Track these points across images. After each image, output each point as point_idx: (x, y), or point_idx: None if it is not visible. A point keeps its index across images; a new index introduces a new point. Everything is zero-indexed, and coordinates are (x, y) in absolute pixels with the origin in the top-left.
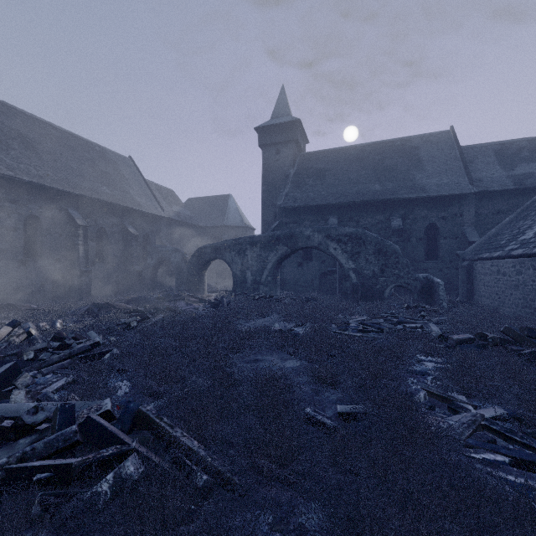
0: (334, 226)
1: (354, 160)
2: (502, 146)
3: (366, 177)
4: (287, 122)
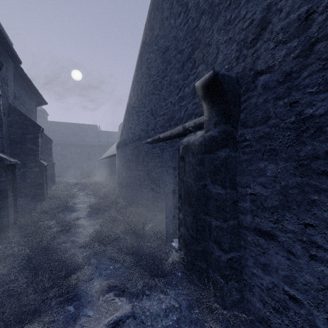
0: (59, 151)
1: (67, 128)
2: (108, 133)
3: (71, 135)
4: (40, 110)
